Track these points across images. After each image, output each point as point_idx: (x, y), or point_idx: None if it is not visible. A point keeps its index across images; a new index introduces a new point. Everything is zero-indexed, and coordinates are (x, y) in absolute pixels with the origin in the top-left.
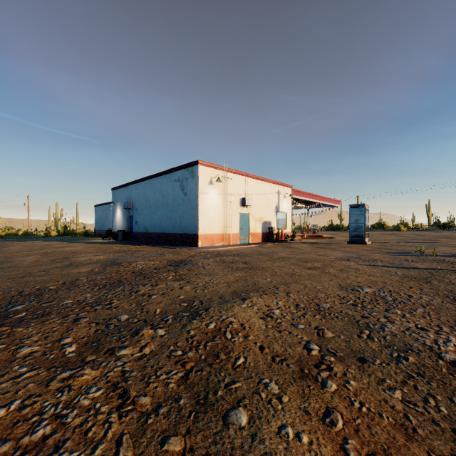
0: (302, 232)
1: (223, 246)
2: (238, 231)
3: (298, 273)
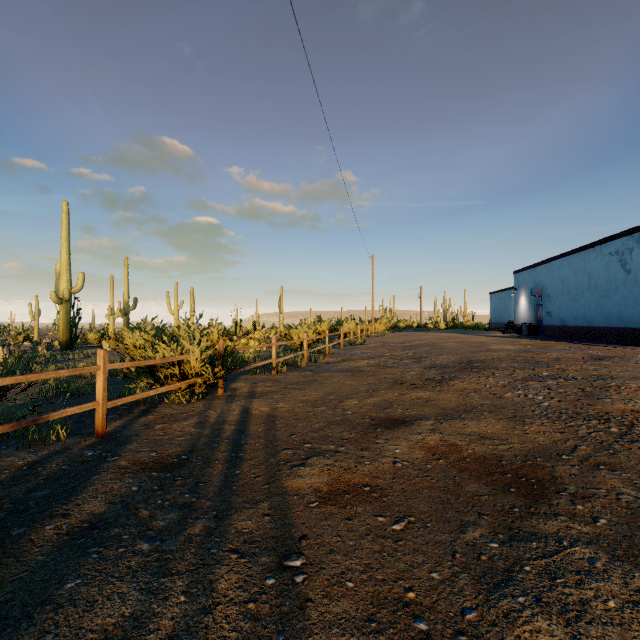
0: None
1: None
2: None
3: None
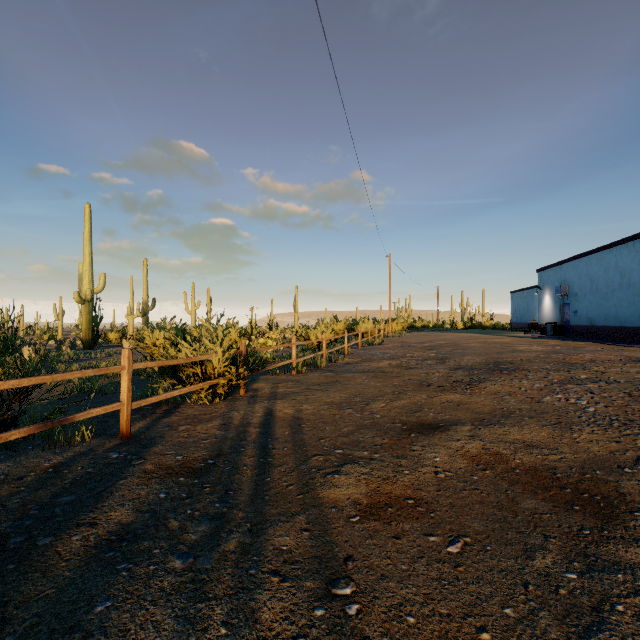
0: None
1: None
2: None
3: None
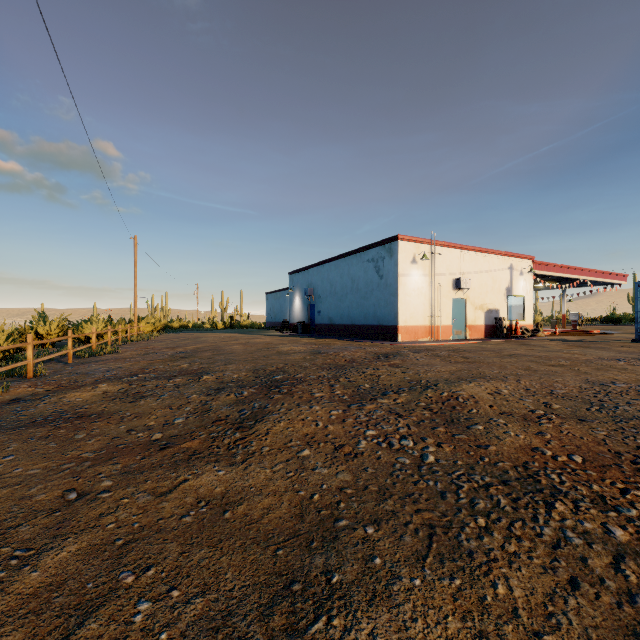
0: (553, 326)
1: (430, 342)
2: (450, 323)
3: (534, 369)
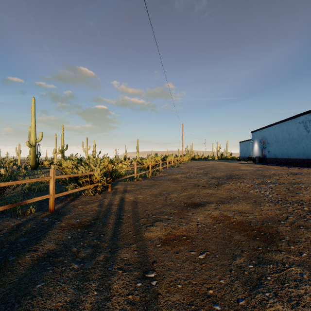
0: None
1: None
2: None
3: None
